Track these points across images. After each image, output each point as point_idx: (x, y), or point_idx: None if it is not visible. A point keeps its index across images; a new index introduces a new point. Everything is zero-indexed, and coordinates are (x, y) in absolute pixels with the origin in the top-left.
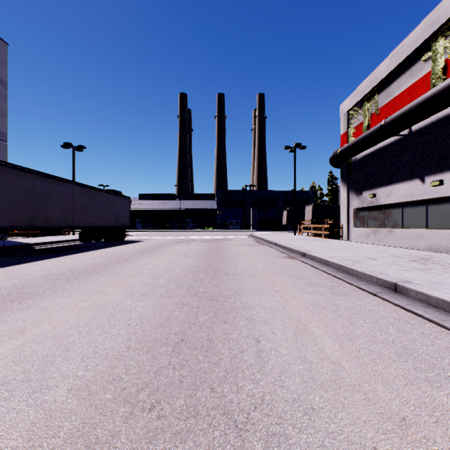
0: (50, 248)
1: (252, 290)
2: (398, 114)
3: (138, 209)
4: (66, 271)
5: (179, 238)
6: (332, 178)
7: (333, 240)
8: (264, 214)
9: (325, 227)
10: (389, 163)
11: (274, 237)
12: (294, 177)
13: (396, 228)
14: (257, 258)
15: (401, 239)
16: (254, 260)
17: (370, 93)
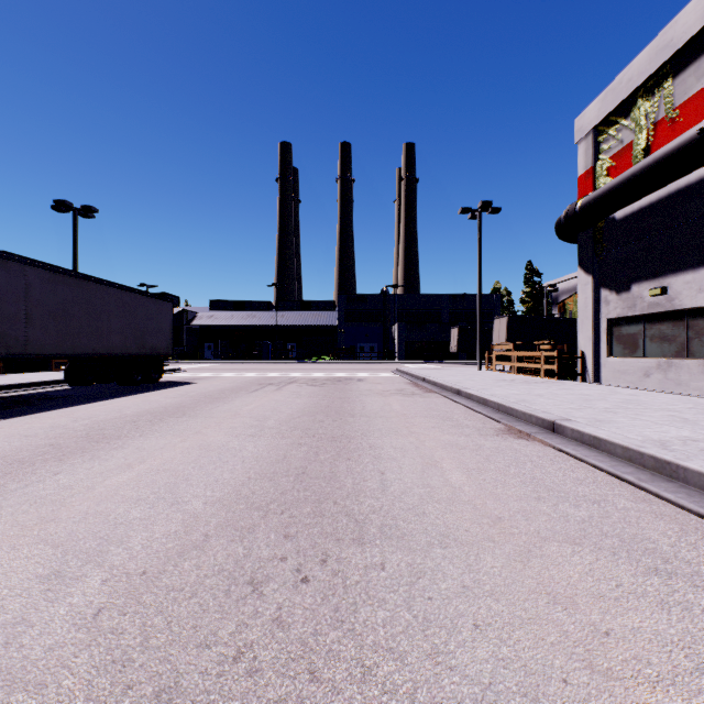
0: None
1: None
2: None
3: (208, 325)
4: None
5: (268, 375)
6: (532, 273)
7: (570, 383)
8: (417, 334)
9: (546, 356)
10: None
11: (445, 375)
12: (478, 265)
13: None
14: (434, 436)
15: None
16: (430, 445)
17: (651, 79)
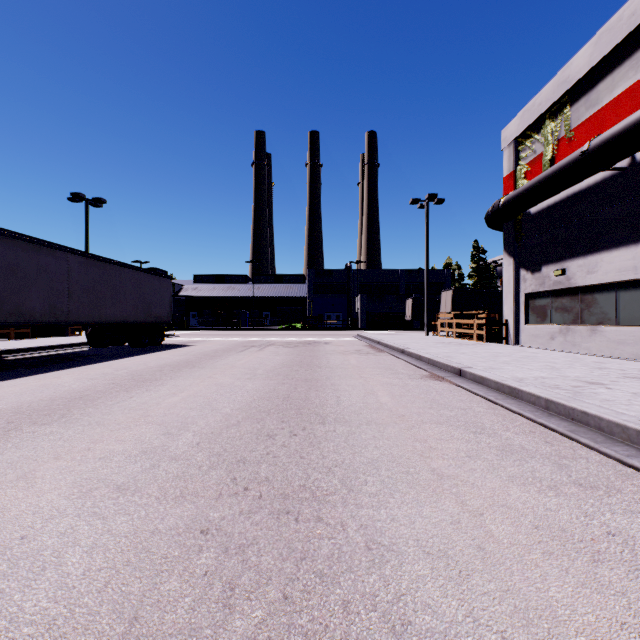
0: (31, 358)
1: (381, 473)
2: (616, 129)
3: (193, 296)
4: (8, 409)
5: (249, 339)
6: (477, 251)
7: (494, 345)
8: (377, 304)
9: (478, 323)
10: (592, 217)
11: (397, 339)
12: (426, 246)
13: (604, 326)
14: (377, 379)
15: (614, 344)
16: (372, 383)
17: (555, 105)
